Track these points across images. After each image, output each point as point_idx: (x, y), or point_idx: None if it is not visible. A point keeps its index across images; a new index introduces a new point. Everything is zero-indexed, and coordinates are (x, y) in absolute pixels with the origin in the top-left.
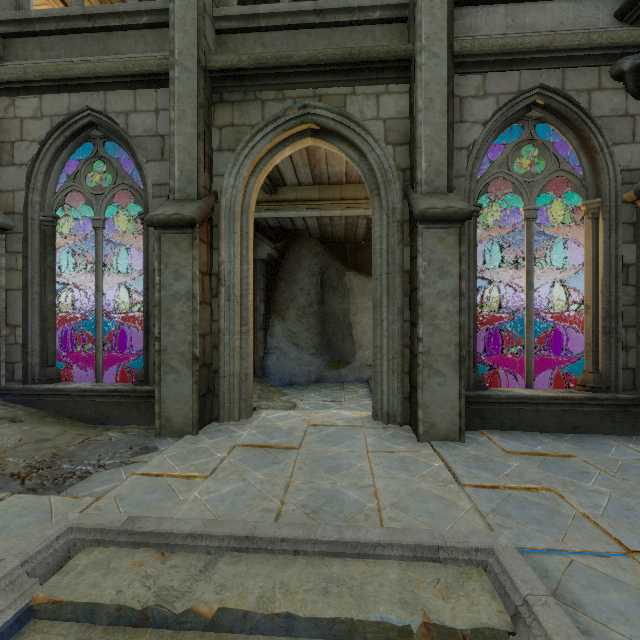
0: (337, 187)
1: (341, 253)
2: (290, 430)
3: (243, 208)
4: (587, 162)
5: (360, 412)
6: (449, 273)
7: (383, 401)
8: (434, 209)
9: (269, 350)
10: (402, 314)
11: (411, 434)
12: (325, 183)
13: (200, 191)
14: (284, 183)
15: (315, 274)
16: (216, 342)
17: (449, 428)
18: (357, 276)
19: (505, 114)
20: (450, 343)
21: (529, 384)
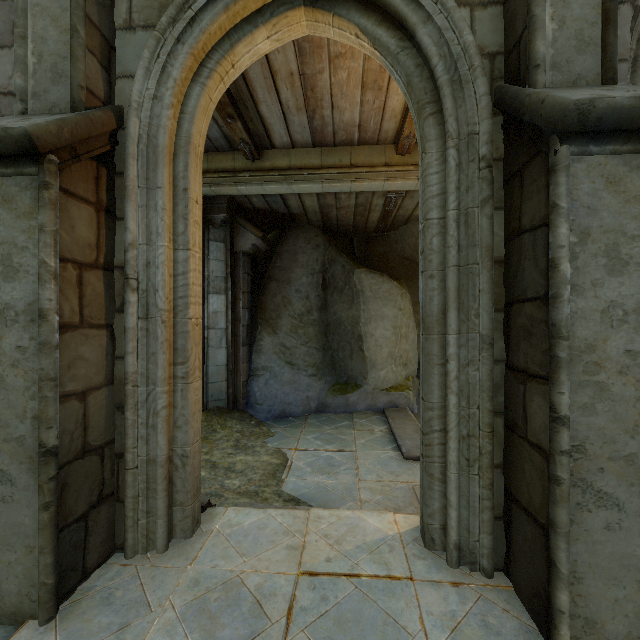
0: (346, 149)
1: (348, 246)
2: (259, 600)
3: (178, 143)
4: None
5: (394, 516)
6: (633, 261)
7: (449, 521)
8: (612, 98)
9: (255, 371)
10: (491, 348)
11: (523, 617)
12: (329, 143)
13: (74, 94)
14: (271, 143)
15: (315, 272)
16: (122, 398)
17: (633, 633)
18: (369, 274)
19: None
20: (635, 429)
21: None
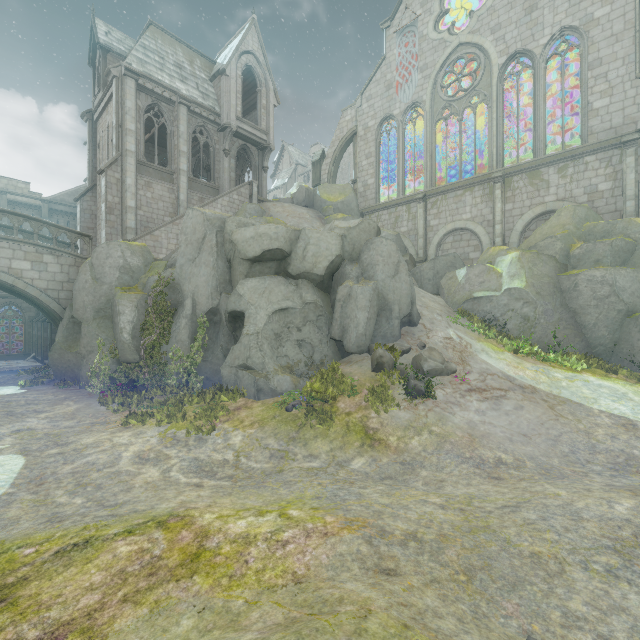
0: None
1: None
2: None
3: None
4: (23, 314)
5: None
6: None
7: None
8: None
9: None
10: None
11: None
12: None
13: None
14: None
15: None
16: None
17: None
18: None
19: (3, 305)
20: None
21: (10, 353)
